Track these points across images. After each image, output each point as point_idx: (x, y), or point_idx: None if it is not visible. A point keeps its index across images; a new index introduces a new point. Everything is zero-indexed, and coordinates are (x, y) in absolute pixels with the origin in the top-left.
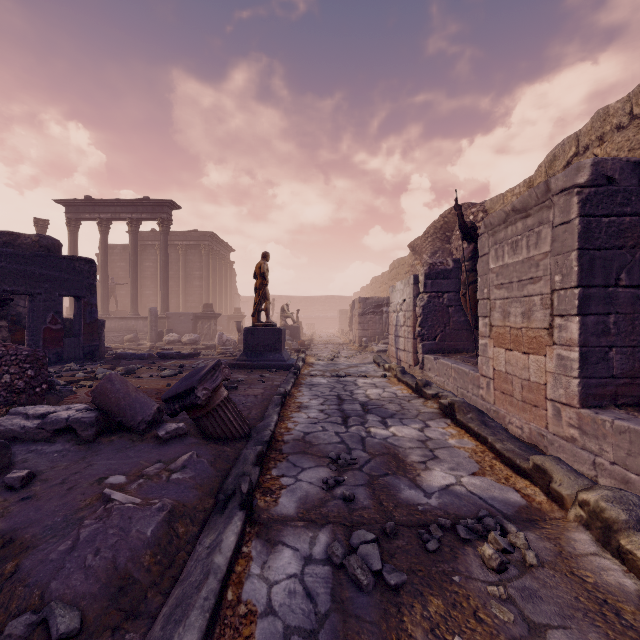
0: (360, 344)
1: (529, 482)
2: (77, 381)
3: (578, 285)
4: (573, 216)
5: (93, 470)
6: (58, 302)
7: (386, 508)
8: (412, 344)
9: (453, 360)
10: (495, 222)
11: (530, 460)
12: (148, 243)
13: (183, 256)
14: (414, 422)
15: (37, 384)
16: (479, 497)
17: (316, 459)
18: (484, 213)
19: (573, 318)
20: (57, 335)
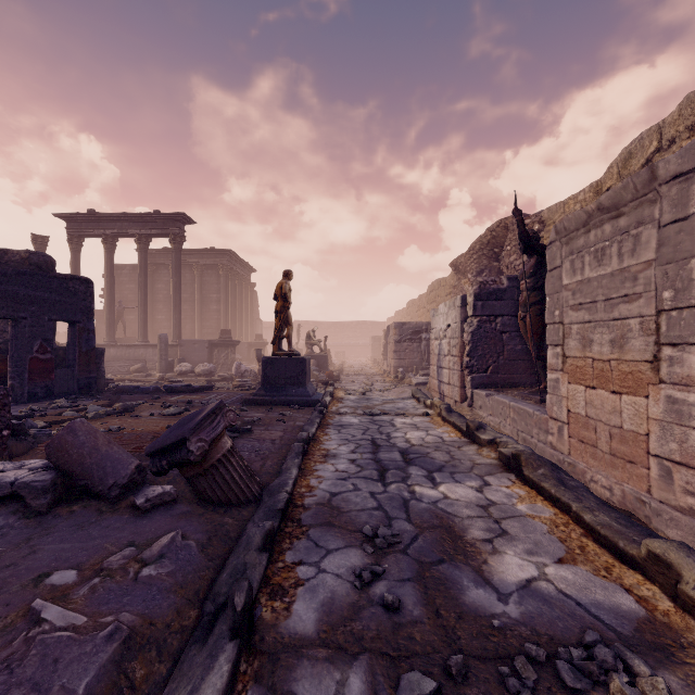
0: (396, 375)
1: (641, 576)
2: (62, 421)
3: None
4: (693, 210)
5: (34, 561)
6: (47, 328)
7: (446, 621)
8: (459, 377)
9: (510, 397)
10: (571, 226)
11: (642, 545)
12: (160, 263)
13: (199, 277)
14: (469, 478)
15: None
16: (576, 602)
17: (346, 535)
18: (541, 224)
19: (693, 348)
20: (46, 366)
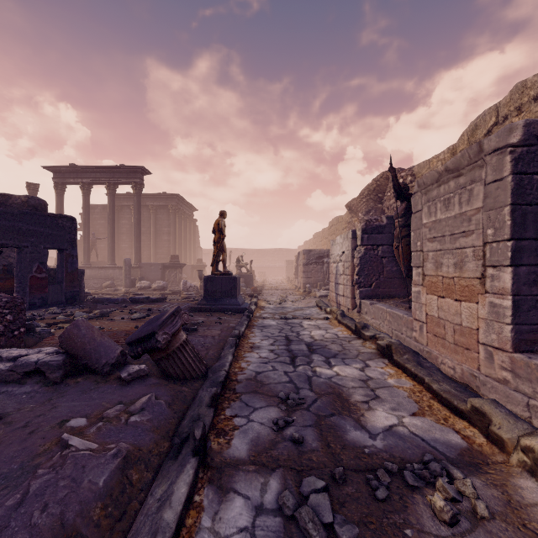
0: (304, 290)
1: (467, 423)
2: (57, 323)
3: (511, 238)
4: (506, 174)
5: (56, 412)
6: (43, 254)
7: (334, 450)
8: (350, 290)
9: (387, 305)
10: (428, 182)
11: (468, 402)
12: (124, 204)
13: (154, 215)
14: (355, 362)
15: (15, 328)
16: (421, 439)
17: (267, 399)
18: (412, 177)
19: (506, 269)
20: (42, 282)
